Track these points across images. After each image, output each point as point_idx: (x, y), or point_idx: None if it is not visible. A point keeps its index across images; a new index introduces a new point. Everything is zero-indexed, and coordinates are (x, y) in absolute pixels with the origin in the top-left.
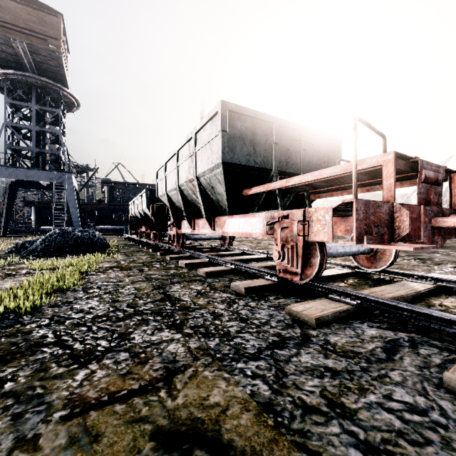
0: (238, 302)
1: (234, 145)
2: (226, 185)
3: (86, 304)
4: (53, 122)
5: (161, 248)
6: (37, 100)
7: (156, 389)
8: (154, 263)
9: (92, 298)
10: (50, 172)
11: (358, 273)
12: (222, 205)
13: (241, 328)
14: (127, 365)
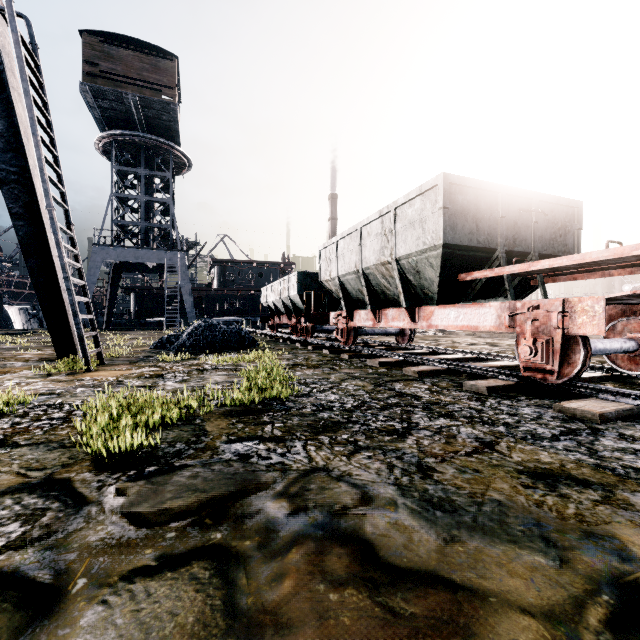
0: (487, 400)
1: (455, 223)
2: (441, 270)
3: (327, 396)
4: (161, 188)
5: (321, 345)
6: (144, 163)
7: (487, 452)
8: (336, 362)
9: (323, 392)
10: (161, 251)
11: (615, 378)
12: (428, 293)
13: (516, 420)
14: (440, 438)
